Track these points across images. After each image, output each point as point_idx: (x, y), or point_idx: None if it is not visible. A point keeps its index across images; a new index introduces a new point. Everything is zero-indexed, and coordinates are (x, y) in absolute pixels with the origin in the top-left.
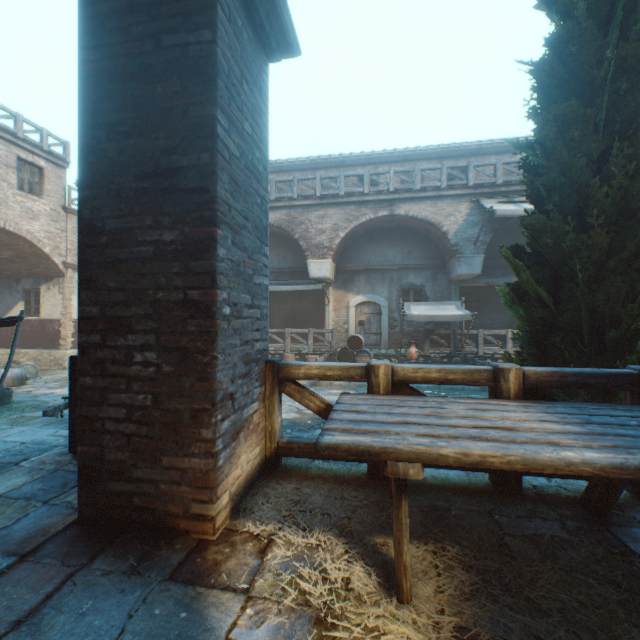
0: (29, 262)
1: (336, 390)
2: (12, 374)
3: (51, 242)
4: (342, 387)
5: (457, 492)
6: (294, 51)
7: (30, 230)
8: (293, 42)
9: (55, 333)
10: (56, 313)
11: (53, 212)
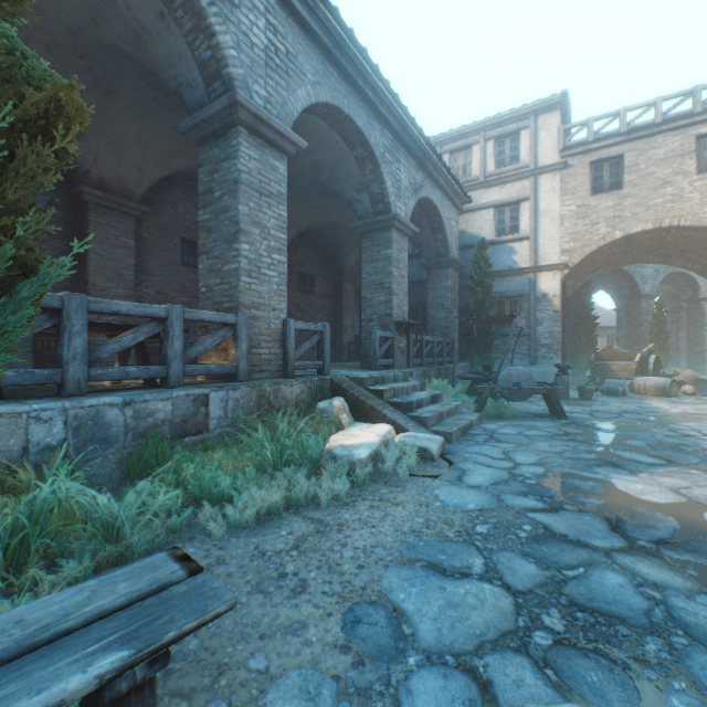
0: None
1: None
2: (654, 382)
3: None
4: None
5: (111, 390)
6: (234, 101)
7: None
8: (229, 101)
9: None
10: None
11: None
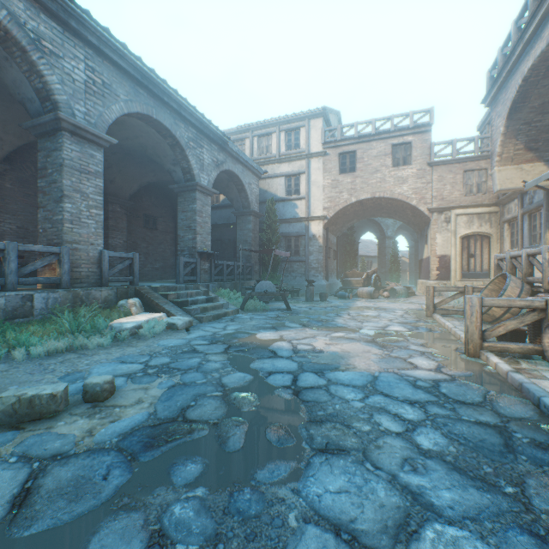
0: (417, 215)
1: (429, 362)
2: (366, 290)
3: (416, 196)
4: (474, 370)
5: None
6: (58, 117)
7: (400, 192)
8: (55, 117)
9: (429, 267)
10: (429, 251)
11: (418, 172)
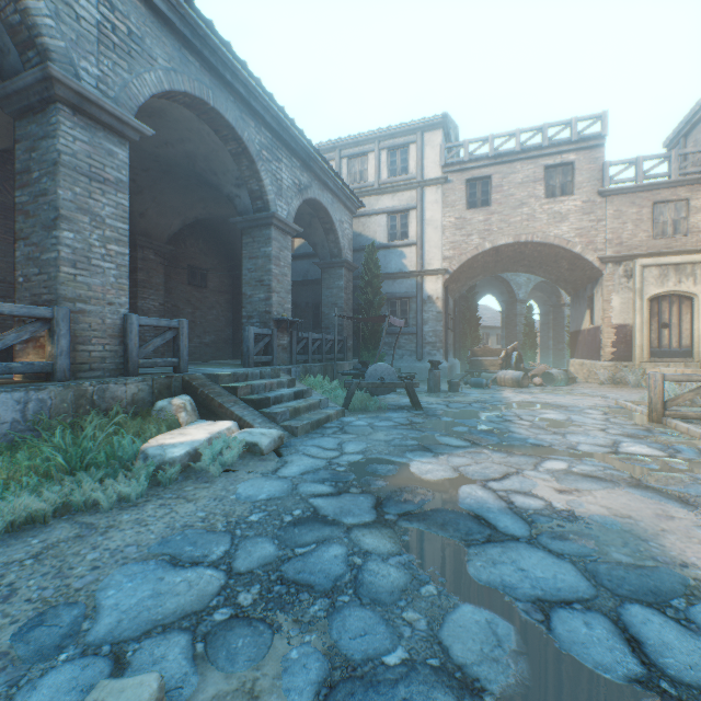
0: (578, 267)
1: None
2: (511, 375)
3: (581, 239)
4: None
5: None
6: (47, 74)
7: (556, 235)
8: (42, 74)
9: (598, 342)
10: (598, 319)
11: (584, 205)
